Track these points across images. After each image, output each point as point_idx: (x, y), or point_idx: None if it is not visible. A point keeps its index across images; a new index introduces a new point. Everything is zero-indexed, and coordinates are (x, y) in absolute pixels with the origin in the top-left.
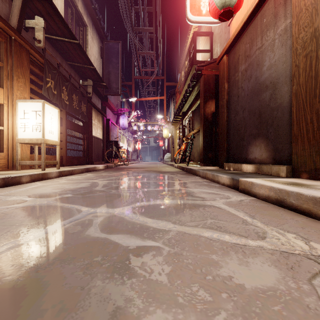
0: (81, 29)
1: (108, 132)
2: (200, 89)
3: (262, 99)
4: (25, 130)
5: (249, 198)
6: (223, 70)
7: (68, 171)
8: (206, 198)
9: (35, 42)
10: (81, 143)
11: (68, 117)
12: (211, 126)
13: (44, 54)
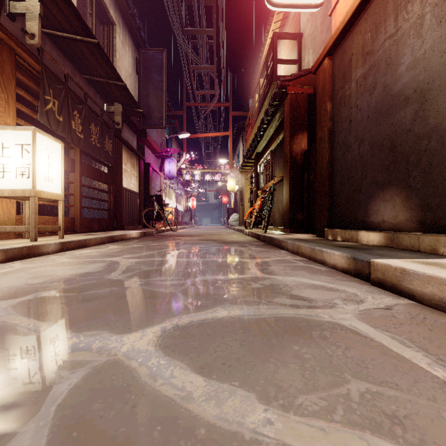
0: (105, 29)
1: (147, 182)
2: (285, 116)
3: (397, 122)
4: (4, 175)
5: (399, 300)
6: (324, 81)
7: (77, 241)
8: (315, 300)
9: (26, 37)
10: (105, 198)
11: (88, 161)
12: (302, 172)
13: (40, 57)
